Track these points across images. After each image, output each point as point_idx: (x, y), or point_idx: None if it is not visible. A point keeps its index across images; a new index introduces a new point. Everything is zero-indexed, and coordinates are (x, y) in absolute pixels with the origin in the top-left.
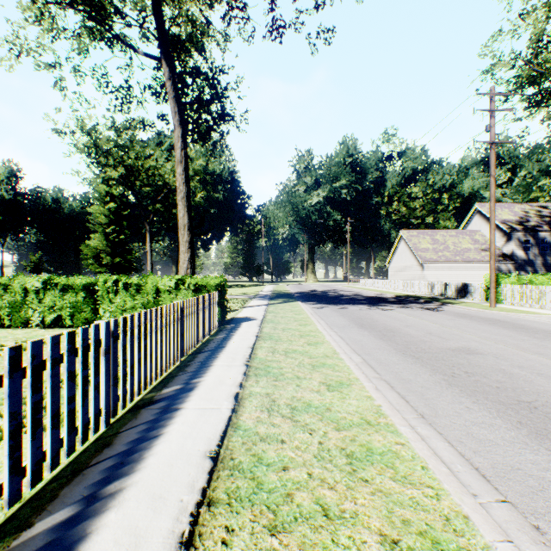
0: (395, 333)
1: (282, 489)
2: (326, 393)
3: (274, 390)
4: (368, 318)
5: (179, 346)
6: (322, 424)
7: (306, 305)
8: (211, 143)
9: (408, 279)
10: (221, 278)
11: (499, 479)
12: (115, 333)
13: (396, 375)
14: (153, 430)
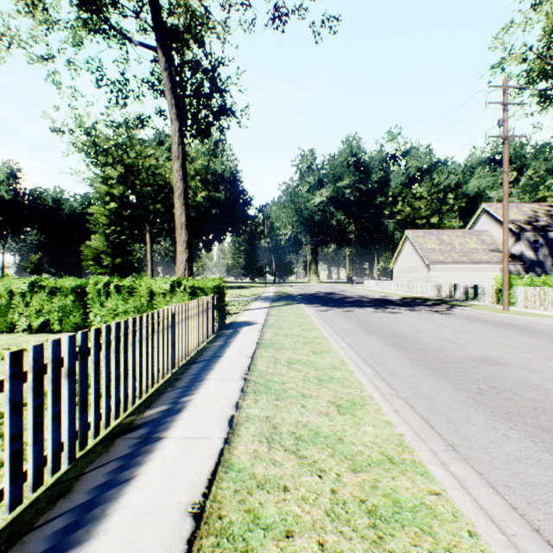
0: (407, 340)
1: None
2: (337, 417)
3: (275, 412)
4: (376, 323)
5: (170, 357)
6: (334, 462)
7: (309, 307)
8: (212, 142)
9: (414, 280)
10: (220, 280)
11: None
12: (84, 348)
13: (414, 392)
14: (126, 469)
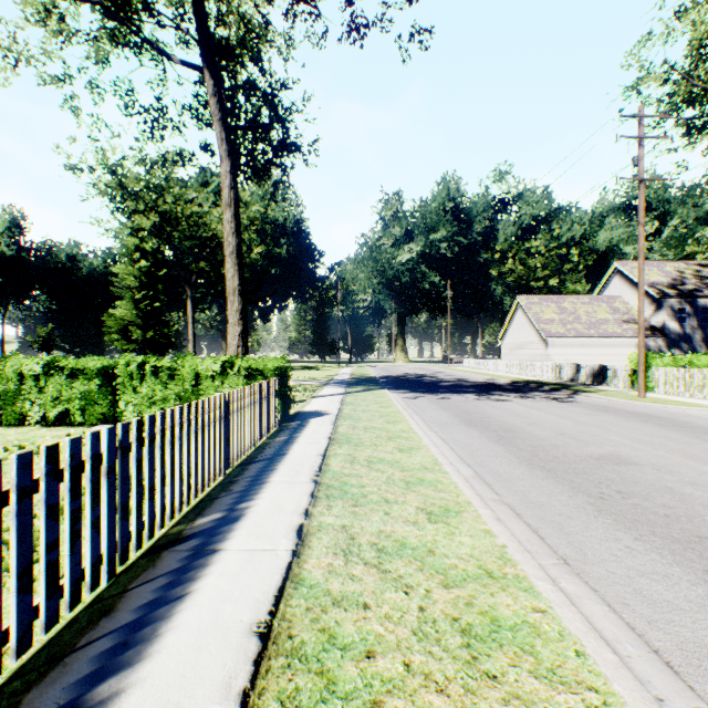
0: (516, 434)
1: (366, 693)
2: (427, 526)
3: (353, 520)
4: (478, 413)
5: (223, 454)
6: (423, 577)
7: (394, 394)
8: (271, 183)
9: (527, 359)
10: (282, 360)
11: (693, 670)
12: (125, 443)
13: (522, 497)
14: (177, 585)
